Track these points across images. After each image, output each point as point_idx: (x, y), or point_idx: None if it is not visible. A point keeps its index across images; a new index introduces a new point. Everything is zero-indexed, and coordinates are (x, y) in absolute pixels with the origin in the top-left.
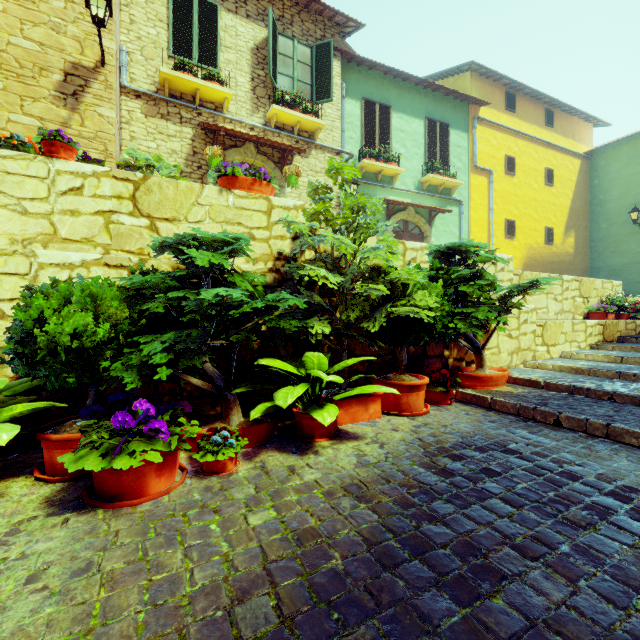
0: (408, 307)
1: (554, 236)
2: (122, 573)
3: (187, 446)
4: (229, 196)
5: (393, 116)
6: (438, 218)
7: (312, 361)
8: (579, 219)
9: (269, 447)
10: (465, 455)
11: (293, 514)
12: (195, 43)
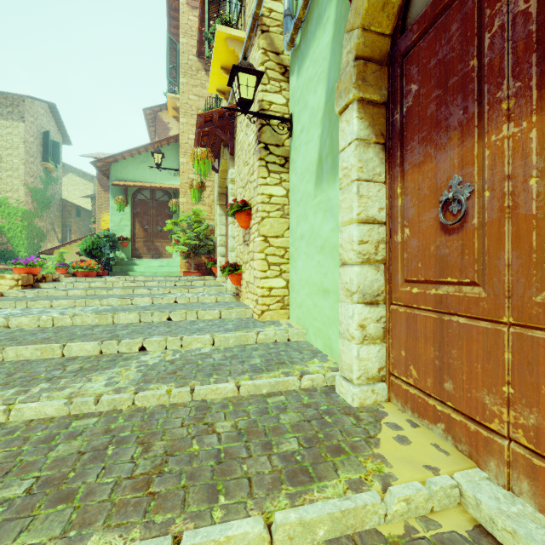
0: None
1: None
2: None
3: None
4: None
5: None
6: None
7: None
8: None
9: None
10: None
11: None
12: None
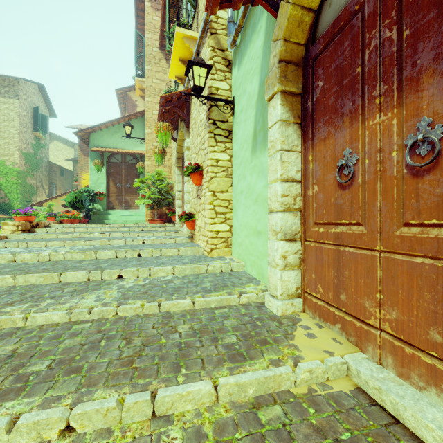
0: None
1: None
2: None
3: None
4: None
5: None
6: None
7: None
8: None
9: None
10: None
11: None
12: None
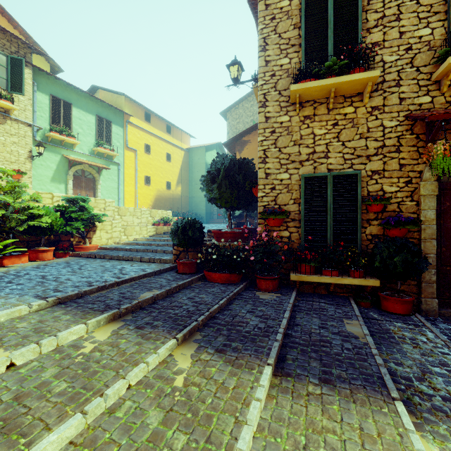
0: (36, 222)
1: (171, 186)
2: None
3: None
4: None
5: (74, 109)
6: (105, 171)
7: None
8: (184, 179)
9: None
10: (50, 265)
11: None
12: None
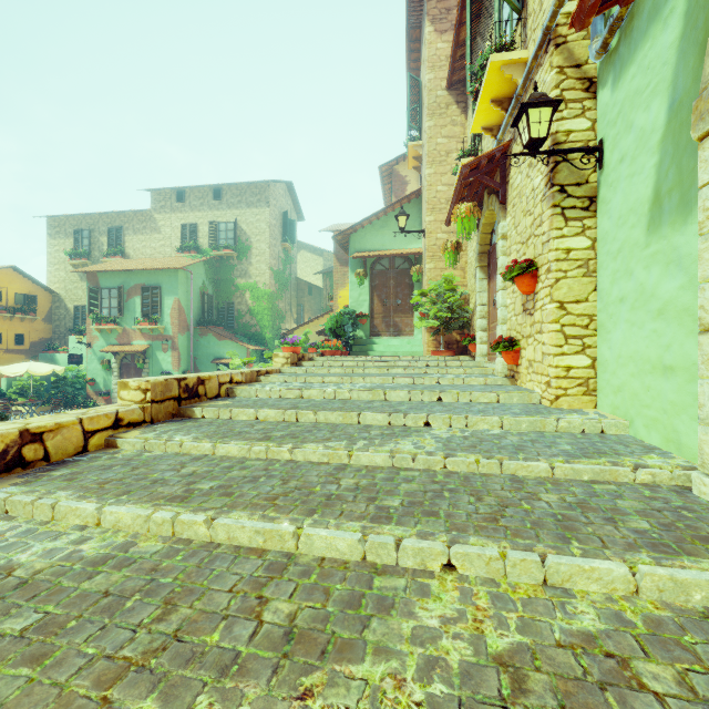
0: None
1: None
2: None
3: None
4: None
5: None
6: None
7: None
8: None
9: None
10: None
11: None
12: None
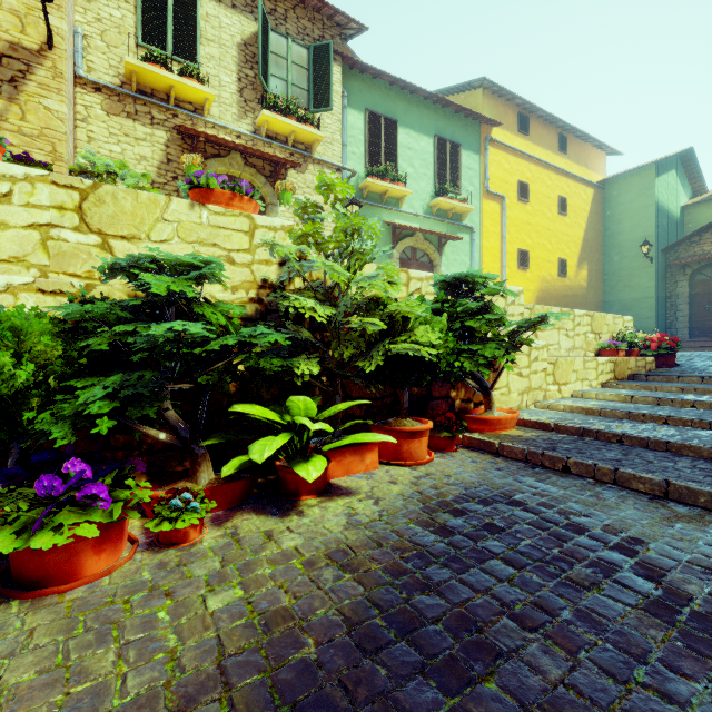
0: (408, 344)
1: (567, 268)
2: (30, 687)
3: (135, 514)
4: (203, 212)
5: (400, 132)
6: (448, 246)
7: (298, 406)
8: (592, 251)
9: (245, 508)
10: (467, 509)
11: (263, 592)
12: (170, 32)
